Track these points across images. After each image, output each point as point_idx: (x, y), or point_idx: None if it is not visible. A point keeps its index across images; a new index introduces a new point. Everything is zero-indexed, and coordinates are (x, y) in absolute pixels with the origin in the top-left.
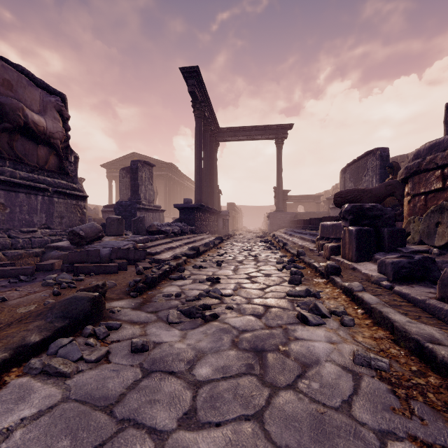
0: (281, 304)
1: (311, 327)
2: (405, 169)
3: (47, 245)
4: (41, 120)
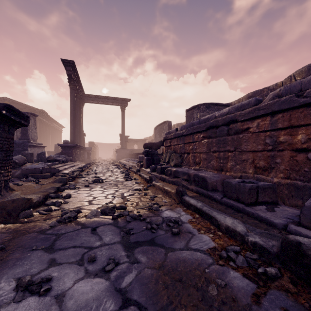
0: (121, 179)
1: (128, 181)
2: (163, 138)
3: None
4: None
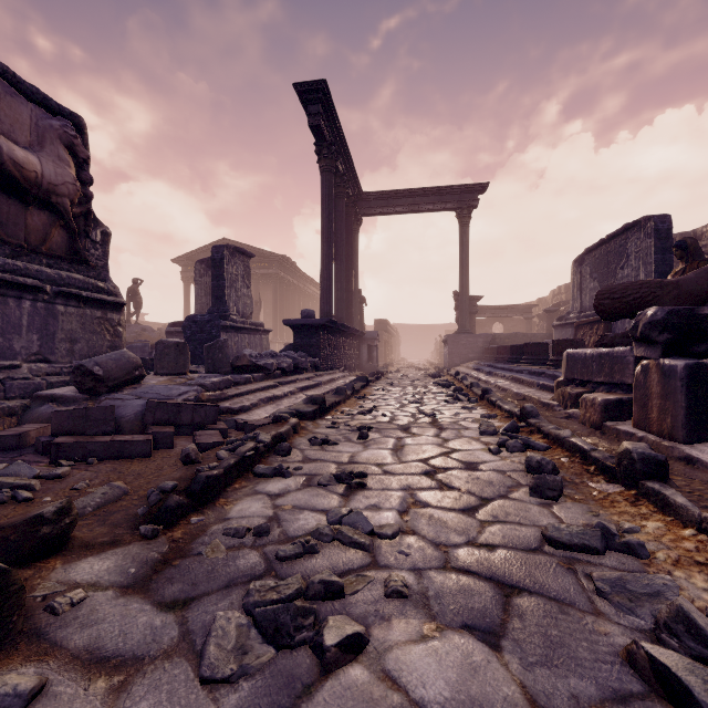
0: (543, 581)
1: None
2: None
3: (34, 393)
4: (31, 159)
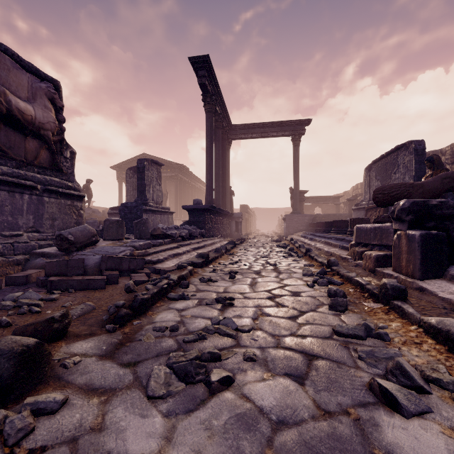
0: (330, 353)
1: (405, 417)
2: None
3: (32, 251)
4: (29, 107)
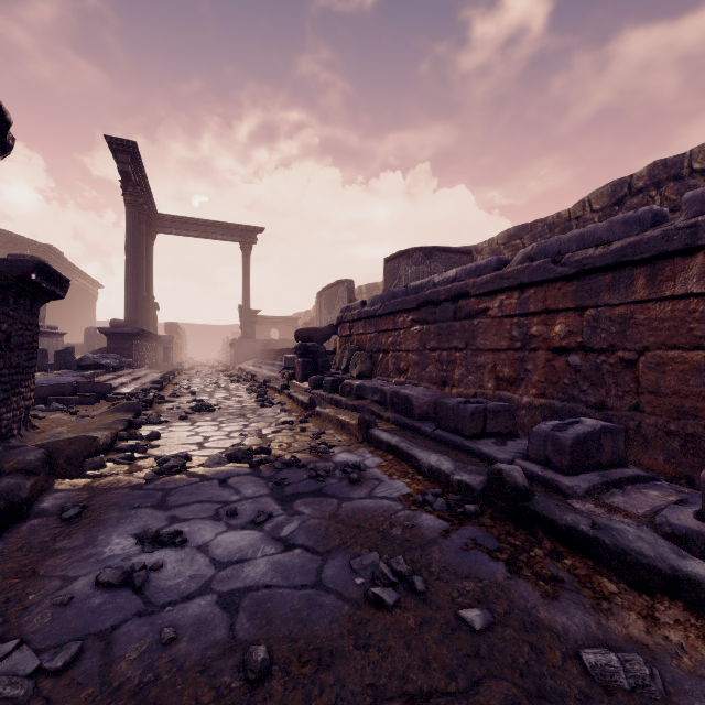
0: (251, 405)
1: (266, 408)
2: (337, 319)
3: None
4: None
